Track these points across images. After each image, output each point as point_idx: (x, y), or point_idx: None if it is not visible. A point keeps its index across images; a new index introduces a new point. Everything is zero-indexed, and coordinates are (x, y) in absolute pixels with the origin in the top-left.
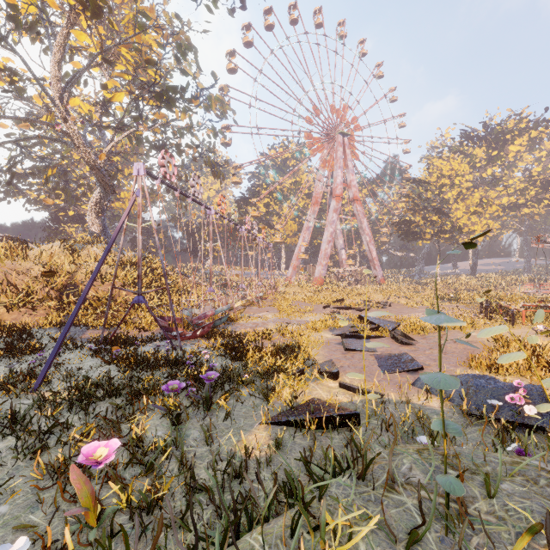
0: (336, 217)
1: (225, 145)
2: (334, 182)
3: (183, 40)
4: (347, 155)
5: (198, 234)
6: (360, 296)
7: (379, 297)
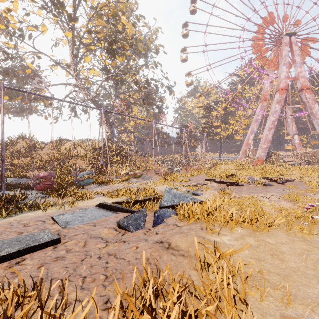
0: (278, 107)
1: (162, 71)
2: (278, 78)
3: (136, 15)
4: (294, 51)
5: (182, 133)
6: (273, 174)
7: (296, 176)
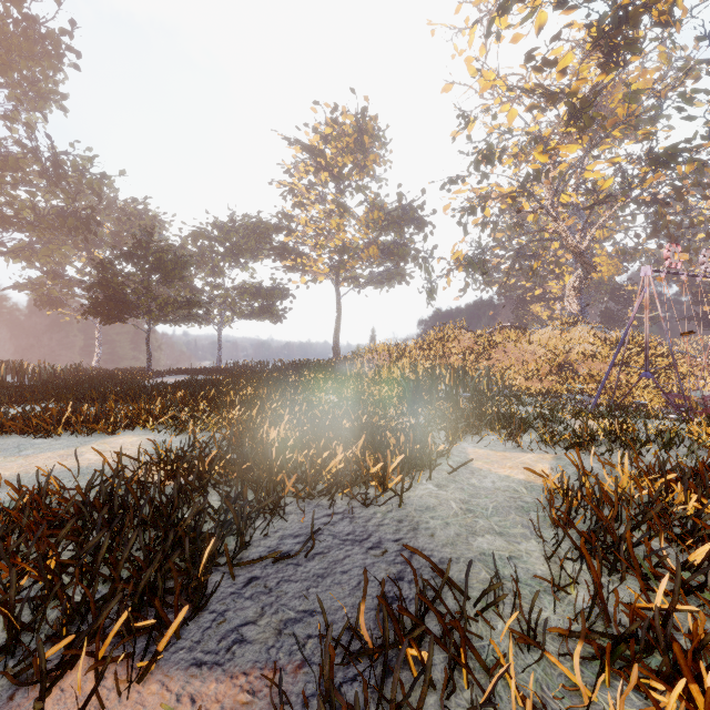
0: None
1: None
2: None
3: (686, 64)
4: None
5: None
6: None
7: None
